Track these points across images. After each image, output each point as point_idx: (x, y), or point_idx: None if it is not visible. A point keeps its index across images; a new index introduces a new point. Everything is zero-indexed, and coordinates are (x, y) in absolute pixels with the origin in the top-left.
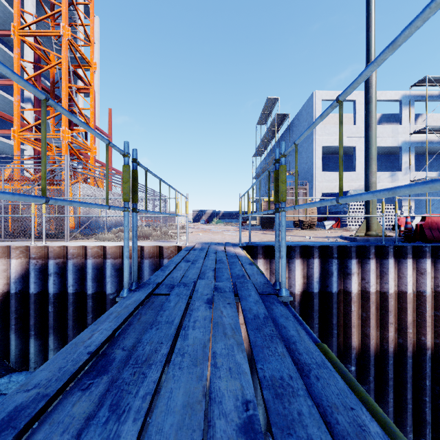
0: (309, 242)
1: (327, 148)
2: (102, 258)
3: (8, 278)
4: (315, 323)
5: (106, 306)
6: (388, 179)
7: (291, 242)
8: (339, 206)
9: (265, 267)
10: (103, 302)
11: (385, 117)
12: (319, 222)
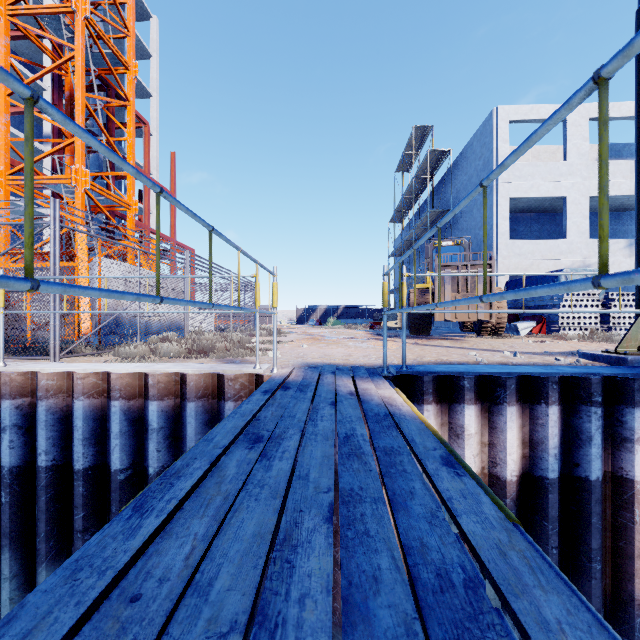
0: (526, 366)
1: (516, 201)
2: (106, 398)
3: None
4: (552, 546)
5: (110, 495)
6: (624, 252)
7: (487, 365)
8: (544, 297)
9: (439, 421)
10: (107, 485)
11: (613, 150)
12: (507, 324)
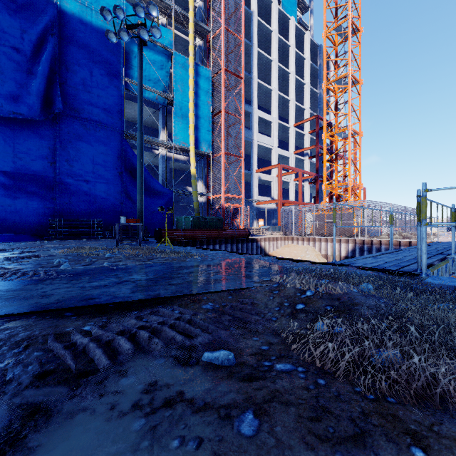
0: None
1: None
2: (388, 246)
3: (346, 251)
4: None
5: None
6: None
7: None
8: None
9: None
10: None
11: None
12: None
